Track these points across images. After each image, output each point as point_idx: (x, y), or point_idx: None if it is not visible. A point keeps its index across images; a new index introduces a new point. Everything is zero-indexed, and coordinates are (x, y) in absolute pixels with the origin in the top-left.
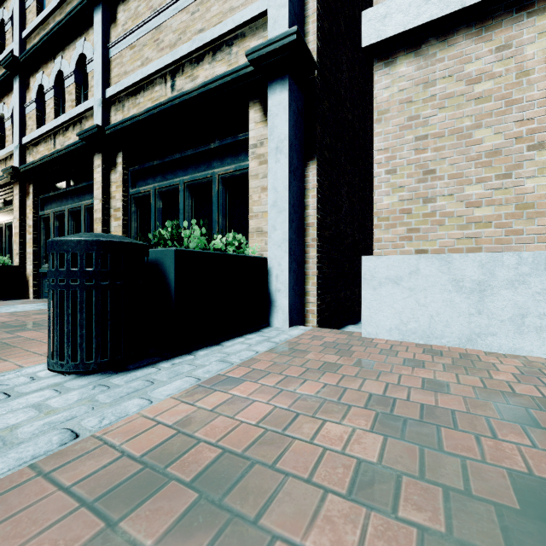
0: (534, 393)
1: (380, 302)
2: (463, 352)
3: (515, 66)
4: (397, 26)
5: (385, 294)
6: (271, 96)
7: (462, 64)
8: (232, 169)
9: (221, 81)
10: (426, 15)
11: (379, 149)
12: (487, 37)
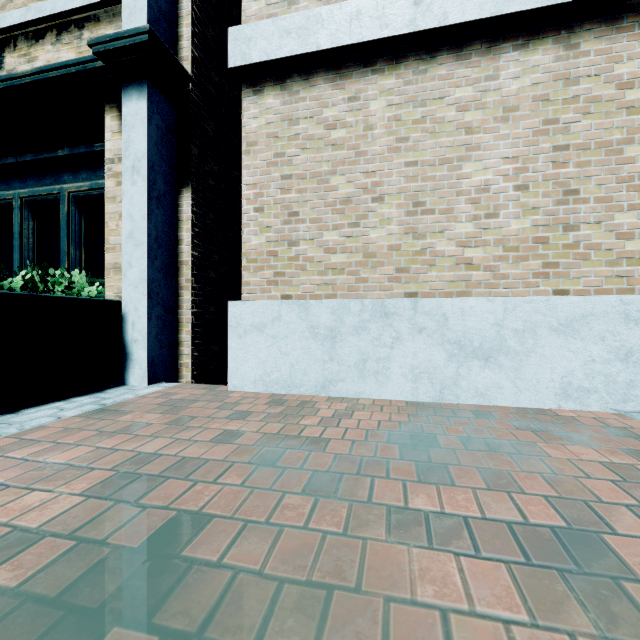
0: (322, 434)
1: (245, 351)
2: (313, 400)
3: (363, 119)
4: (262, 53)
5: (250, 343)
6: (127, 103)
7: (322, 107)
8: (86, 186)
9: (63, 71)
10: (288, 49)
11: (248, 184)
12: (341, 85)
